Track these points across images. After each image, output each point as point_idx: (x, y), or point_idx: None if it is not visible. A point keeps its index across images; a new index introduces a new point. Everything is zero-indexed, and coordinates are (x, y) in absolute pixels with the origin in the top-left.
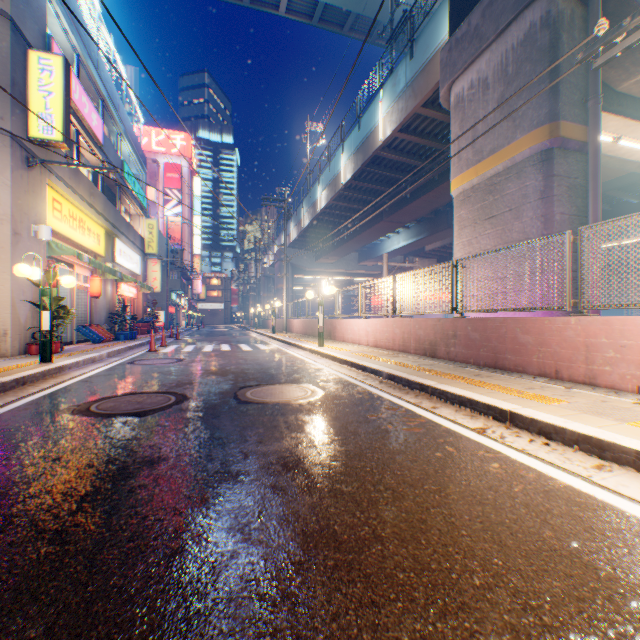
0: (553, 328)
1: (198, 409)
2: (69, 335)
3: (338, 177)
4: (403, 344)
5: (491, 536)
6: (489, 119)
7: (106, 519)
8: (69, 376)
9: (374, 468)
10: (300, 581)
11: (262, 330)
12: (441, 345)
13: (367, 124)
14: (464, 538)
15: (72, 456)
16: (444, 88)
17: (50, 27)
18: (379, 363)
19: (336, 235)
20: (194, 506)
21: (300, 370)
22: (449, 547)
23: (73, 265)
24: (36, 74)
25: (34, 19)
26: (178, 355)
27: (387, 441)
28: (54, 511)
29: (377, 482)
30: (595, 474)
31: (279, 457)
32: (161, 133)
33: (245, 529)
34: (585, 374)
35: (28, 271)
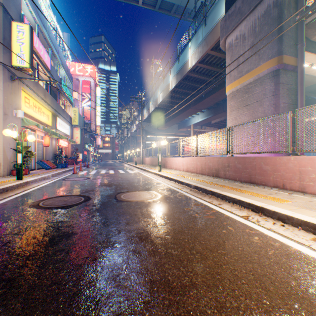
0: (281, 162)
1: (95, 205)
2: (33, 165)
3: (168, 86)
4: (201, 170)
5: (260, 284)
6: (246, 55)
7: (38, 271)
8: (31, 186)
9: (189, 239)
10: (148, 315)
11: (130, 163)
12: (221, 171)
13: (183, 59)
14: (244, 285)
15: (25, 232)
16: (222, 40)
17: (23, 11)
18: (189, 180)
19: (167, 115)
20: (88, 263)
21: (149, 183)
22: (236, 291)
23: (35, 130)
24: (16, 33)
25: (15, 6)
26: (87, 175)
27: (196, 223)
28: (9, 266)
29: (191, 248)
30: (313, 244)
31: (137, 233)
32: (80, 65)
33: (117, 278)
34: (299, 186)
35: (10, 133)
